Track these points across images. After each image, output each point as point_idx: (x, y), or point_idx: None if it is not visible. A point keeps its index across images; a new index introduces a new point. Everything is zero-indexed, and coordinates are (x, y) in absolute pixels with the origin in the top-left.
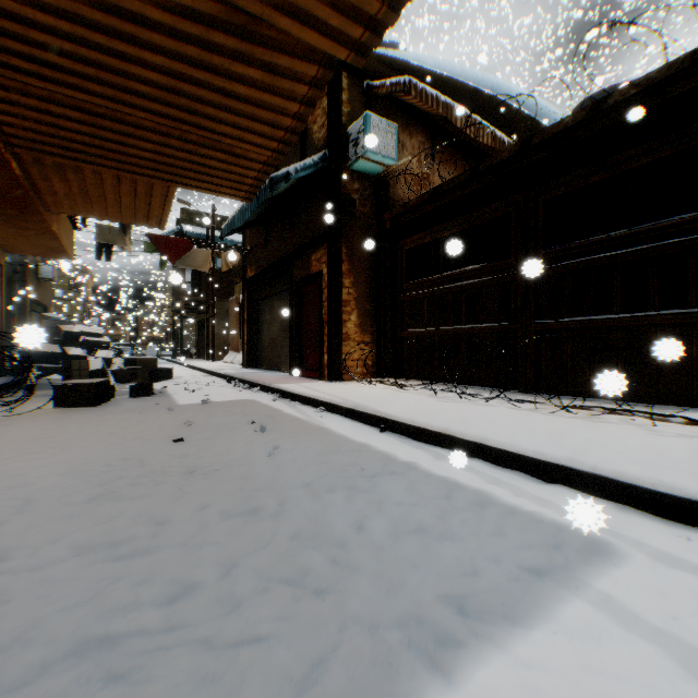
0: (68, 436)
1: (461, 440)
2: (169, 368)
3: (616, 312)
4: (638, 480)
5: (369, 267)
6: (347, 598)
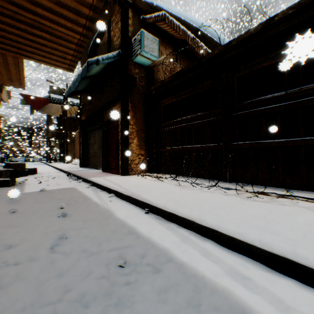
0: None
1: (200, 225)
2: (34, 168)
3: (278, 138)
4: None
5: (143, 115)
6: None
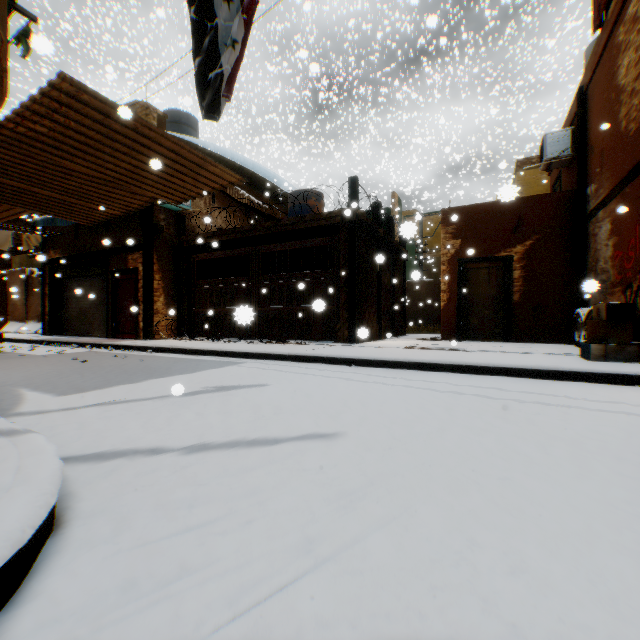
0: (7, 365)
1: (219, 351)
2: None
3: (285, 304)
4: (260, 351)
5: (172, 268)
6: (187, 369)
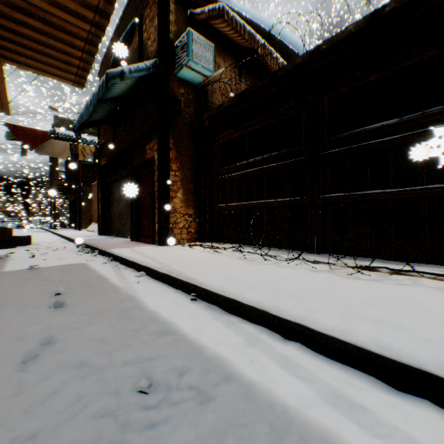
0: None
1: (277, 317)
2: (27, 235)
3: (390, 187)
4: None
5: (192, 156)
6: None
